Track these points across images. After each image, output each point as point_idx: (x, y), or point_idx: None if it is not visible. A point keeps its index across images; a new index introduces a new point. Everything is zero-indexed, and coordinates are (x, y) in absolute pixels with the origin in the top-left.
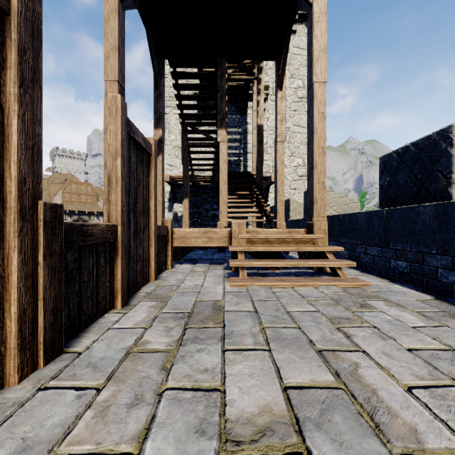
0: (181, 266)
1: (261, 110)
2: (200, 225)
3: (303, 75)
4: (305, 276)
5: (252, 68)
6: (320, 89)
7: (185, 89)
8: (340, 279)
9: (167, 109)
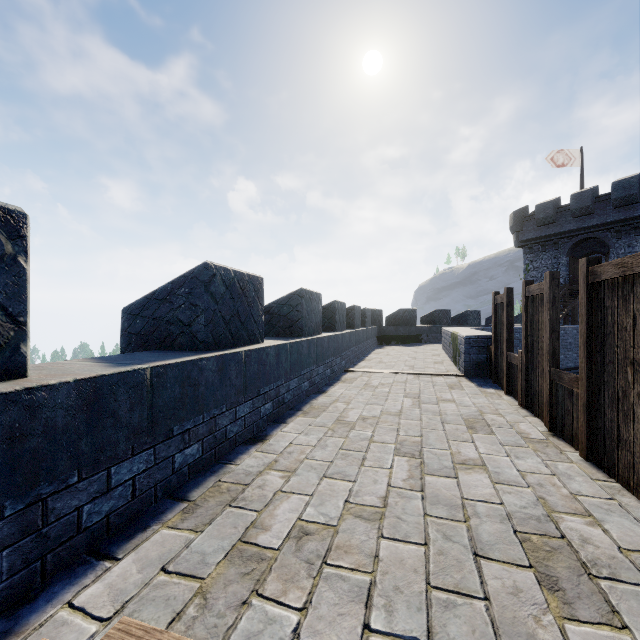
0: None
1: None
2: None
3: None
4: None
5: None
6: None
7: None
8: None
9: None
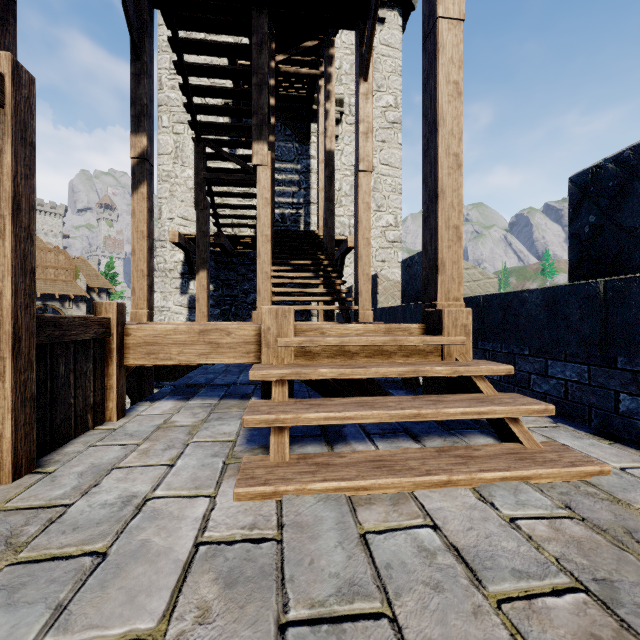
0: (150, 408)
1: (332, 126)
2: (234, 316)
3: (395, 88)
4: (431, 436)
5: (318, 65)
6: (450, 34)
7: (197, 74)
8: (526, 451)
9: (179, 126)
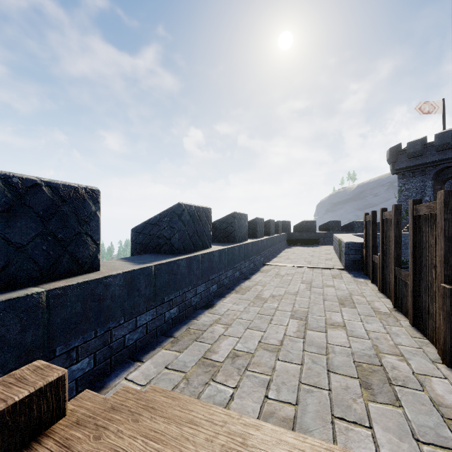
0: None
1: None
2: None
3: None
4: None
5: None
6: None
7: None
8: None
9: None
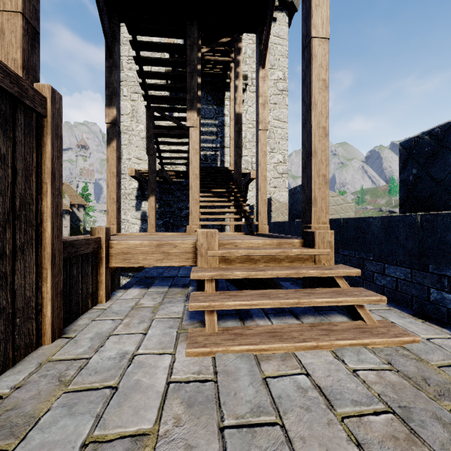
0: (125, 294)
1: (240, 96)
2: (172, 225)
3: (283, 67)
4: (307, 315)
5: (230, 53)
6: (320, 48)
7: (149, 64)
8: (367, 326)
9: (135, 95)
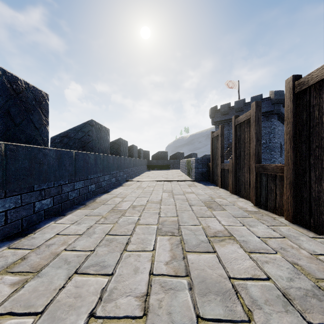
0: None
1: None
2: None
3: None
4: None
5: None
6: None
7: None
8: None
9: None
